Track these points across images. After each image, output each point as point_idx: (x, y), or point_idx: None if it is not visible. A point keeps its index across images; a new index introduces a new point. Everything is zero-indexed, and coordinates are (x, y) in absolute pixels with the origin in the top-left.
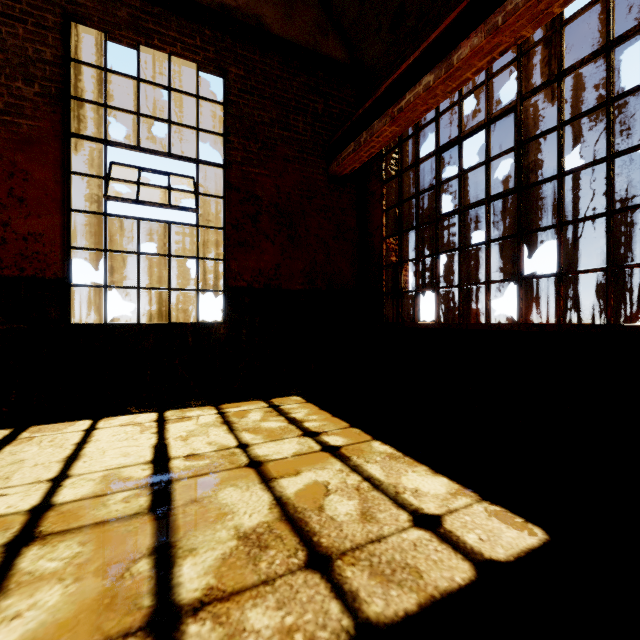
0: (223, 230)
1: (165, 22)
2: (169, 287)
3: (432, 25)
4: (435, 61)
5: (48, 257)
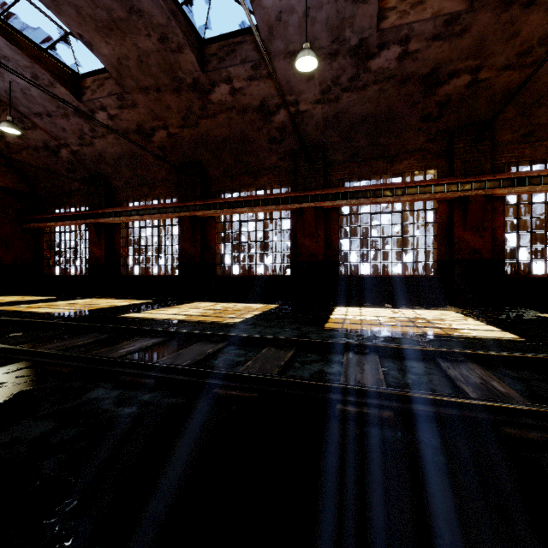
0: None
1: None
2: None
3: (59, 200)
4: (55, 220)
5: None
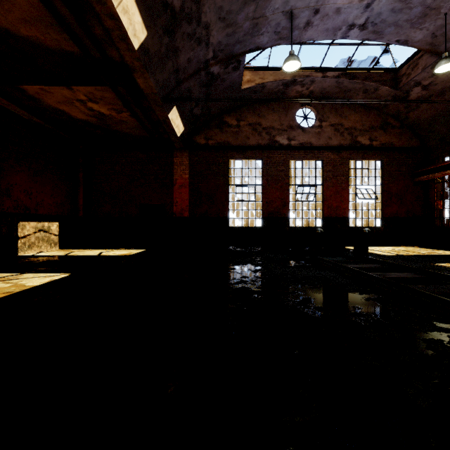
0: (381, 202)
1: (368, 154)
2: (368, 218)
3: None
4: None
5: (346, 212)
